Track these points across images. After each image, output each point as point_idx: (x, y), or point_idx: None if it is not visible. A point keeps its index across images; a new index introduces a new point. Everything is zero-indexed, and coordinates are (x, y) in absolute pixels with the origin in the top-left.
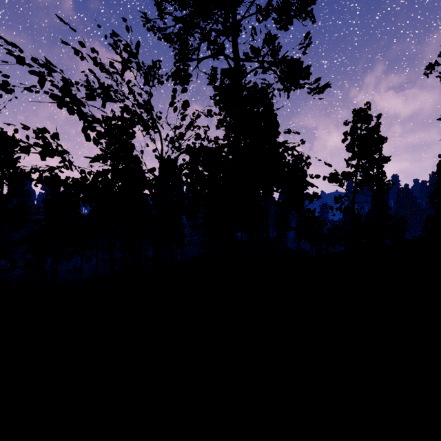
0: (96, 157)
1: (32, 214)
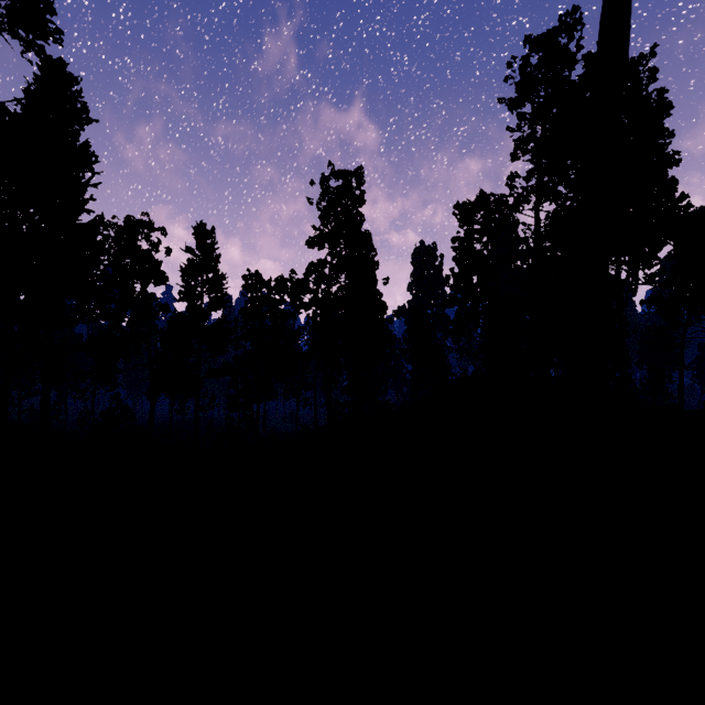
0: (309, 242)
1: (229, 330)
